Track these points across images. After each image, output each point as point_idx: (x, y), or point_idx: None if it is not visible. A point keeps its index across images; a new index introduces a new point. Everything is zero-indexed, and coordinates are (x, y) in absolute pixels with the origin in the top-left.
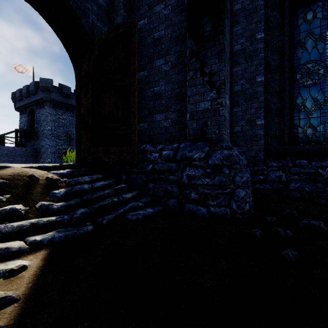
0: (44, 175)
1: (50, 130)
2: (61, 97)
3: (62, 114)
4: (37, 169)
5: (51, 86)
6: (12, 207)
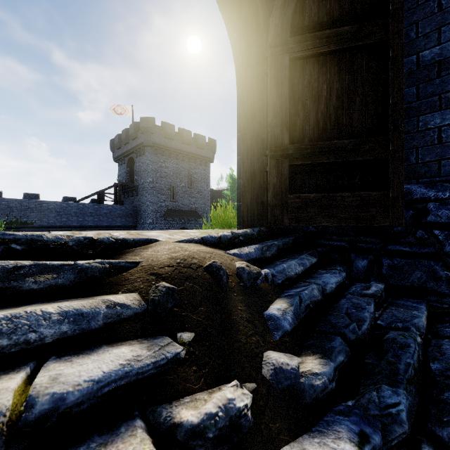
0: (228, 262)
1: (152, 182)
2: (163, 139)
3: (165, 161)
4: (201, 245)
5: (153, 126)
6: (225, 403)
